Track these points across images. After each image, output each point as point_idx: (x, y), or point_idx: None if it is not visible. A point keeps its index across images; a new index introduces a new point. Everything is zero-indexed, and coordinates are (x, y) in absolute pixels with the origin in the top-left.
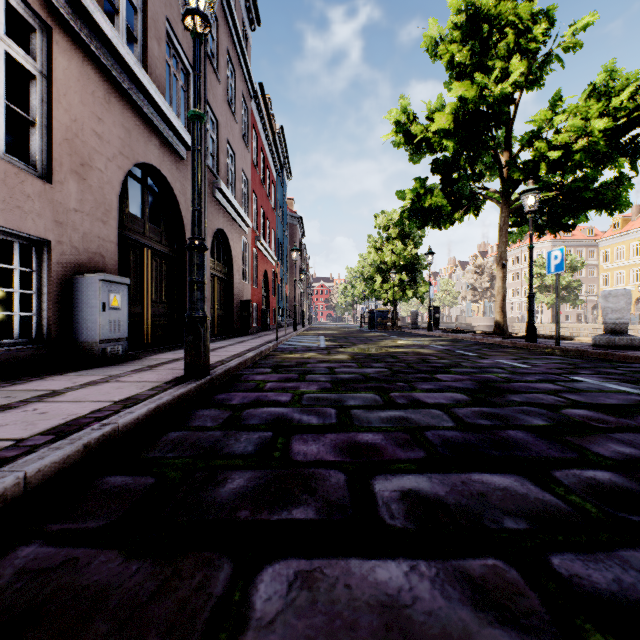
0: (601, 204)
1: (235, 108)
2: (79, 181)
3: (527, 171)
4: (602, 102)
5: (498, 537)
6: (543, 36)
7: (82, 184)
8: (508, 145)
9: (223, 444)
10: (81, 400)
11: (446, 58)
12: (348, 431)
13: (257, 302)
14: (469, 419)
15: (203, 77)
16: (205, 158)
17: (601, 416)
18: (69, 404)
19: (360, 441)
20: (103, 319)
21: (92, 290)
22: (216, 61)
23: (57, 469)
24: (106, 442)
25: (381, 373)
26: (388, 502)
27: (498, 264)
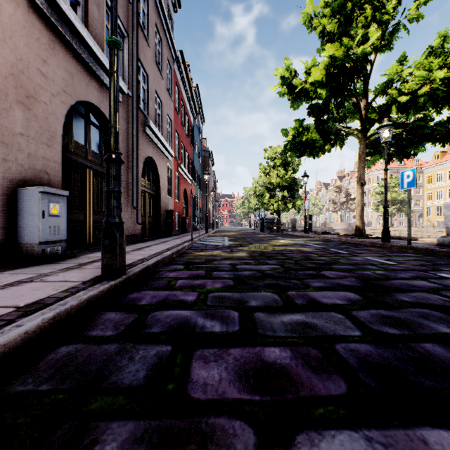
0: (436, 138)
1: (162, 68)
2: (25, 110)
3: (381, 112)
4: (441, 57)
5: None
6: (392, 12)
7: (27, 113)
8: (365, 94)
9: (113, 366)
10: None
11: (319, 29)
12: (253, 344)
13: (179, 212)
14: (373, 325)
15: (136, 41)
16: (137, 102)
17: None
18: None
19: (267, 361)
20: (43, 224)
21: (33, 200)
22: (147, 31)
23: None
24: None
25: (275, 270)
26: None
27: (358, 183)
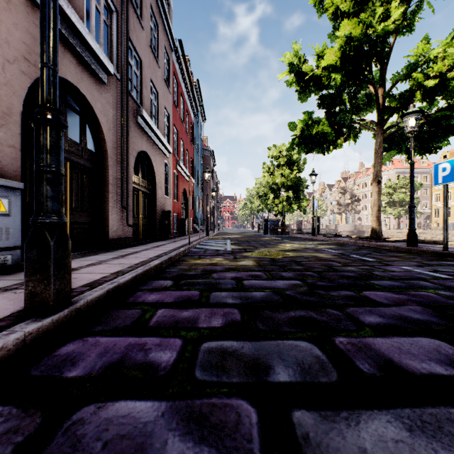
0: None
1: (158, 55)
2: None
3: (403, 100)
4: None
5: None
6: None
7: None
8: (383, 82)
9: None
10: None
11: (331, 10)
12: None
13: (177, 213)
14: None
15: (126, 18)
16: (127, 87)
17: None
18: None
19: None
20: None
21: None
22: (140, 11)
23: None
24: None
25: (297, 288)
26: None
27: (374, 181)
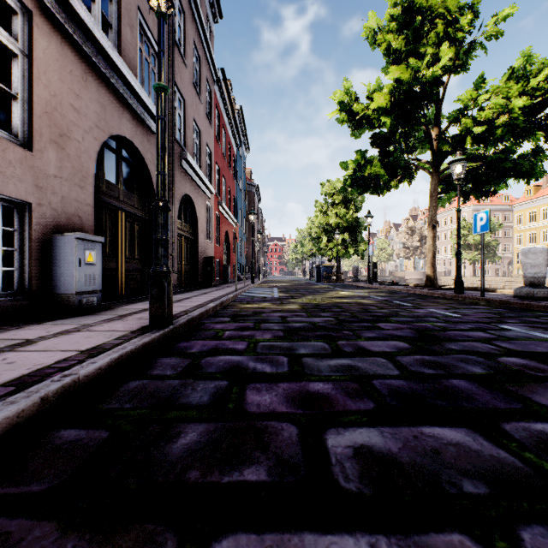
0: (519, 173)
1: (200, 90)
2: (58, 150)
3: (455, 144)
4: (521, 83)
5: (459, 504)
6: (468, 26)
7: (61, 153)
8: (438, 122)
9: (180, 394)
10: (50, 349)
11: (384, 46)
12: (299, 380)
13: (219, 258)
14: (413, 367)
15: (171, 62)
16: (173, 132)
17: (536, 364)
18: (38, 353)
19: (311, 391)
20: (79, 273)
21: (69, 247)
22: (183, 48)
23: (10, 424)
24: (65, 393)
25: (328, 322)
26: (341, 460)
27: (429, 225)
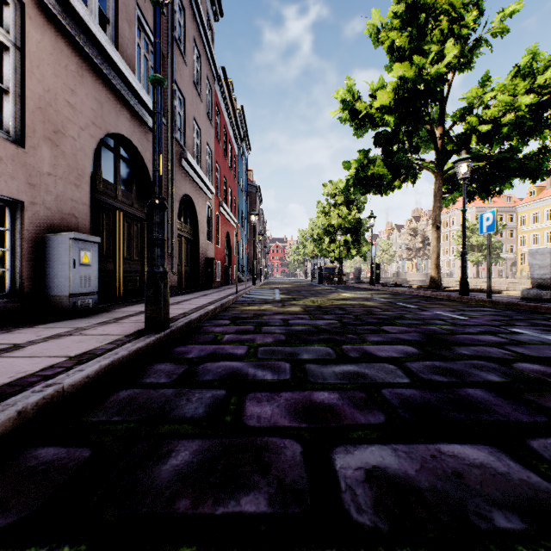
0: (525, 172)
1: (200, 88)
2: (52, 147)
3: (459, 143)
4: (528, 80)
5: (493, 544)
6: (473, 24)
7: (55, 150)
8: (442, 120)
9: (173, 405)
10: (37, 355)
11: (387, 43)
12: (303, 389)
13: (220, 260)
14: (423, 375)
15: (171, 59)
16: (173, 131)
17: None
18: (23, 360)
19: (316, 401)
20: (74, 275)
21: (63, 248)
22: (183, 46)
23: None
24: (47, 405)
25: (332, 325)
26: (352, 486)
27: (433, 226)
